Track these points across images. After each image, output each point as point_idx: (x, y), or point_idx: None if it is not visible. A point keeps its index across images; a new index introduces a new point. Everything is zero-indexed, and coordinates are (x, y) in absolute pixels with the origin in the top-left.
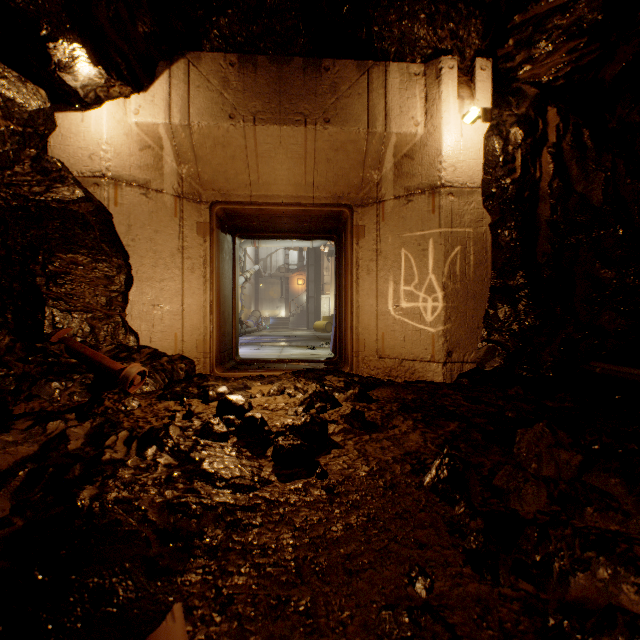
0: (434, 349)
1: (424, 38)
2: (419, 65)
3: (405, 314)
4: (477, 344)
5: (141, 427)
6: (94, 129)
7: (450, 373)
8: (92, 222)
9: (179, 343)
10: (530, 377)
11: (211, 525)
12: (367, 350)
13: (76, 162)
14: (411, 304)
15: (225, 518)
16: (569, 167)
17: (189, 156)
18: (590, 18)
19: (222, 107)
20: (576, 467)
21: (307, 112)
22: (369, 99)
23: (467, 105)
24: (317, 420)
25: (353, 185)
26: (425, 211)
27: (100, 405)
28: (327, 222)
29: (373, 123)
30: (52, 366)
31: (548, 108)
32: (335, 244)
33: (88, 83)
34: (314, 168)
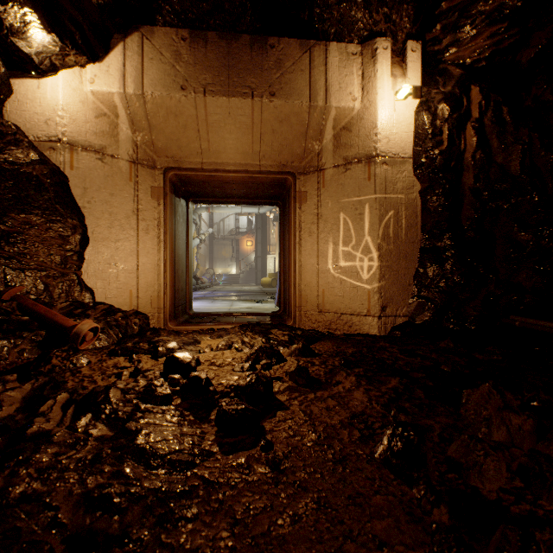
0: (370, 304)
1: (361, 21)
2: (356, 45)
3: (343, 272)
4: (408, 299)
5: (84, 387)
6: (50, 96)
7: (384, 326)
8: (46, 184)
9: (134, 299)
10: (456, 330)
11: (136, 523)
12: (309, 305)
13: (32, 127)
14: (349, 263)
15: (154, 511)
16: (490, 140)
17: (143, 124)
18: (511, 4)
19: (174, 79)
20: (529, 433)
21: (254, 85)
22: (311, 75)
23: (399, 83)
24: (262, 379)
25: (296, 154)
26: (362, 178)
27: (47, 363)
28: (272, 189)
29: (315, 97)
30: (1, 324)
31: (471, 87)
32: (280, 209)
33: (43, 50)
34: (260, 138)
